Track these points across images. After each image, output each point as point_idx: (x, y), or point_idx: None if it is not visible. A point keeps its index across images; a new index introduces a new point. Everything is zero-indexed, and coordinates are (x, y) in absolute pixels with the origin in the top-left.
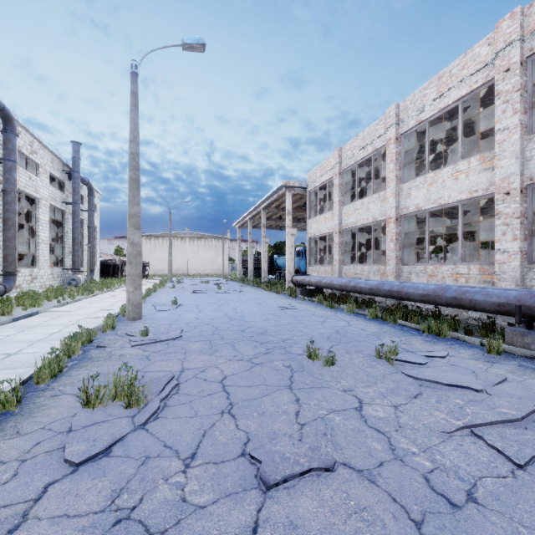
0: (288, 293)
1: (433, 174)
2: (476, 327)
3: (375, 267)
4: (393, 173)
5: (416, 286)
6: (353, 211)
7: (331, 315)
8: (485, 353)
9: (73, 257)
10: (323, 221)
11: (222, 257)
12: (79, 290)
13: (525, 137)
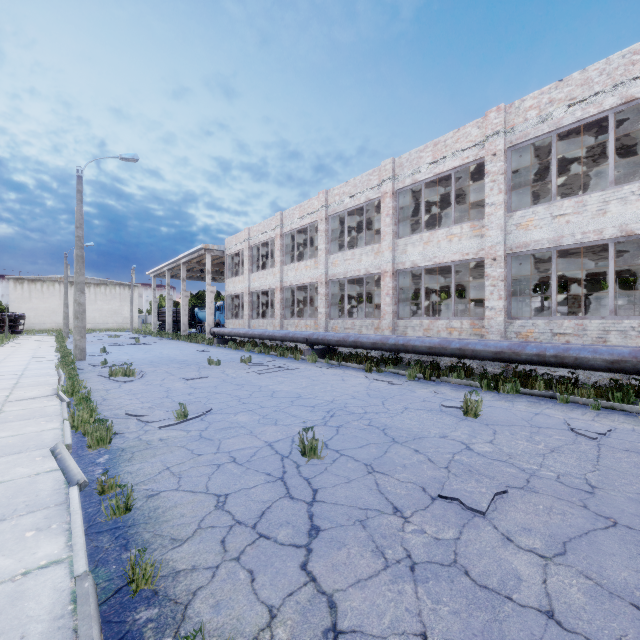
0: (207, 343)
1: (298, 264)
2: None
3: (271, 321)
4: (279, 258)
5: (280, 332)
6: (258, 279)
7: (234, 353)
8: (294, 360)
9: None
10: (237, 282)
11: (131, 309)
12: None
13: (328, 256)
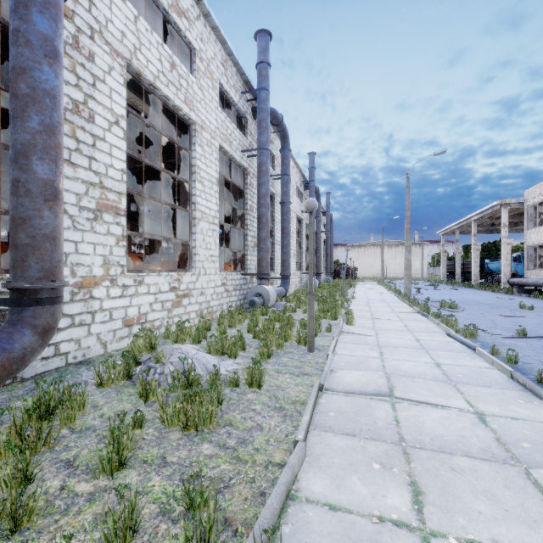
0: (504, 291)
1: None
2: None
3: None
4: None
5: None
6: None
7: (542, 302)
8: None
9: (326, 265)
10: (542, 232)
11: (421, 262)
12: None
13: None
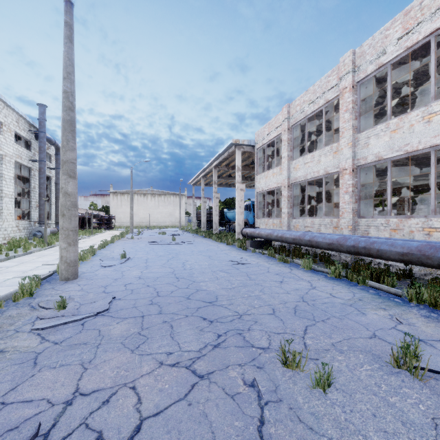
0: (238, 245)
1: (397, 119)
2: None
3: (327, 220)
4: (348, 122)
5: (391, 242)
6: (302, 165)
7: (287, 272)
8: None
9: (39, 211)
10: (271, 176)
11: (179, 211)
12: (38, 242)
13: None
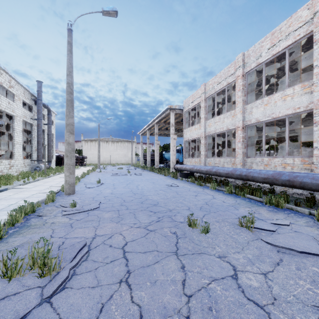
0: (172, 176)
1: (268, 97)
2: (300, 199)
3: (228, 159)
4: (240, 98)
5: (259, 172)
6: (213, 124)
7: (201, 191)
8: (315, 220)
9: (37, 153)
10: (193, 130)
11: (131, 153)
12: (40, 173)
13: None
